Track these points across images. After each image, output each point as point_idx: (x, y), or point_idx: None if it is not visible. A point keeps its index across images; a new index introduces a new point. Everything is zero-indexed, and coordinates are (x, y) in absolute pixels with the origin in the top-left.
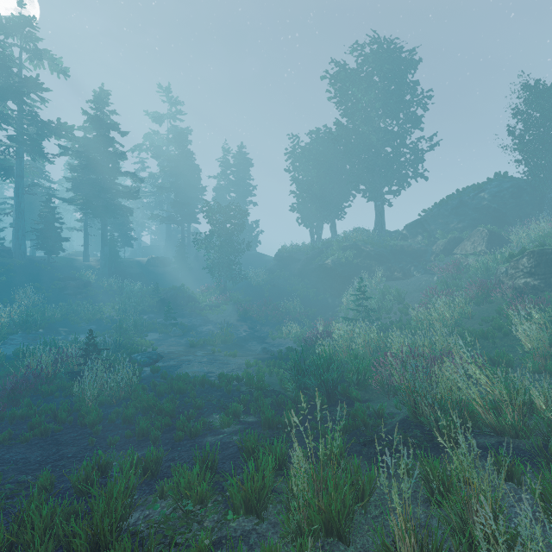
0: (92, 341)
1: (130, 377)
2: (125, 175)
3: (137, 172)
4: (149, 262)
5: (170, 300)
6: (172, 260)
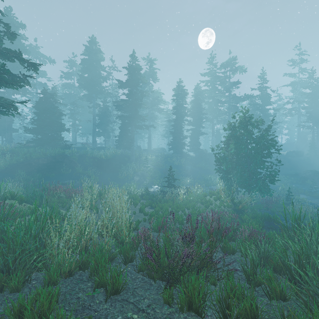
0: (290, 192)
1: (313, 209)
2: (274, 109)
3: (275, 102)
4: (288, 154)
5: (308, 177)
6: (303, 152)
